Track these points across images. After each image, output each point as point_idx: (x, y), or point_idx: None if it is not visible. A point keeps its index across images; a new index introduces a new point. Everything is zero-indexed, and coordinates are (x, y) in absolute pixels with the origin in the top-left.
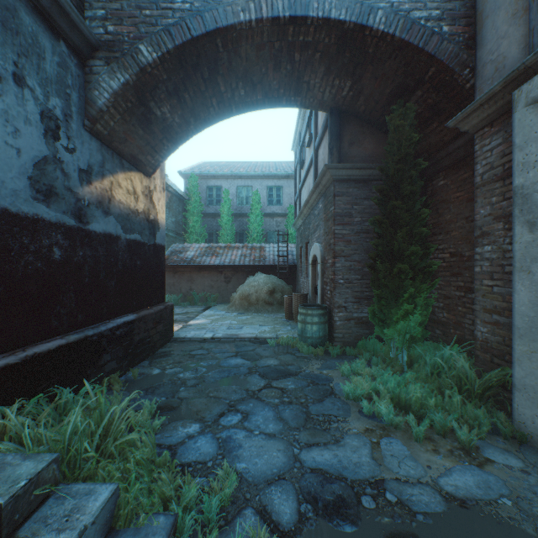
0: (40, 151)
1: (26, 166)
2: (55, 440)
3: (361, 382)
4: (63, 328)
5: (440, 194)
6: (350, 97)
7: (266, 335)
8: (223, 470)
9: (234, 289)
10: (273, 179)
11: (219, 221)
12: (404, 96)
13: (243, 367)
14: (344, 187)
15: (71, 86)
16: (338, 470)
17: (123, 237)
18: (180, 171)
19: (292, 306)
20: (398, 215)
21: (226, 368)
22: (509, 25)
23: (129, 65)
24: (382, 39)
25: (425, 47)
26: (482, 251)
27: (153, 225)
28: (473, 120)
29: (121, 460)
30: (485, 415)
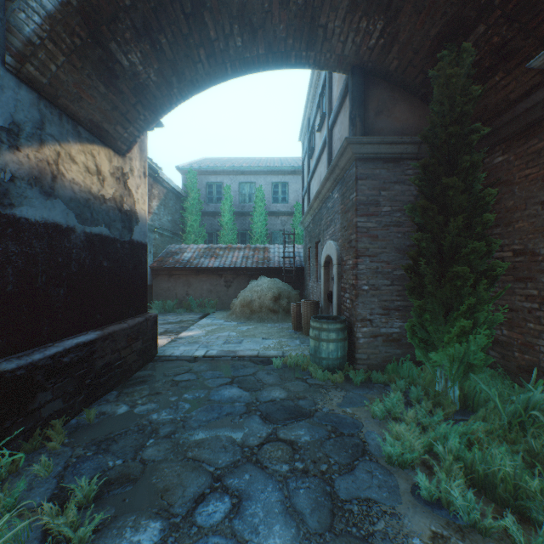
0: None
1: None
2: None
3: (408, 438)
4: None
5: (496, 174)
6: (379, 47)
7: (270, 353)
8: None
9: (235, 294)
10: (278, 175)
11: (220, 220)
12: (458, 37)
13: (239, 403)
14: (369, 168)
15: None
16: None
17: (80, 229)
18: (177, 166)
19: (300, 315)
20: (451, 198)
21: (216, 404)
22: None
23: None
24: None
25: None
26: None
27: (128, 217)
28: None
29: None
30: None
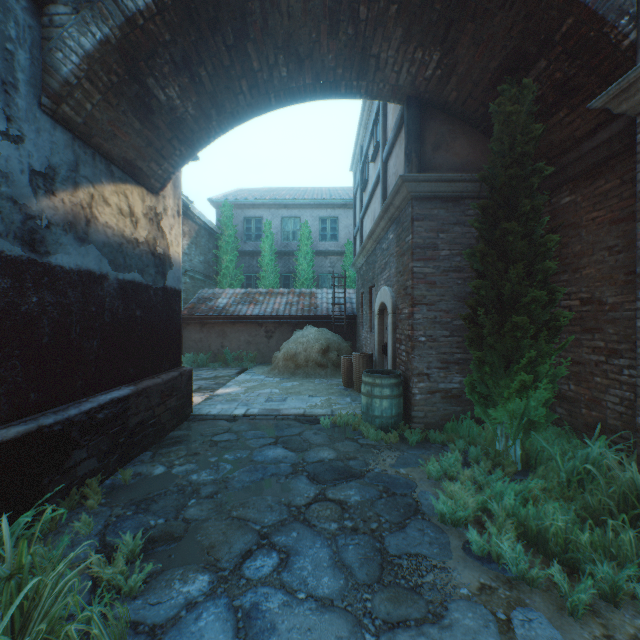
0: None
1: None
2: None
3: (462, 496)
4: None
5: (563, 216)
6: (436, 78)
7: (317, 411)
8: None
9: (277, 346)
10: (327, 208)
11: (259, 261)
12: (519, 70)
13: (284, 463)
14: (426, 208)
15: (16, 39)
16: None
17: (113, 276)
18: (210, 199)
19: (351, 370)
20: (511, 244)
21: (260, 465)
22: None
23: (108, 12)
24: None
25: None
26: None
27: (162, 261)
28: (638, 93)
29: None
30: None
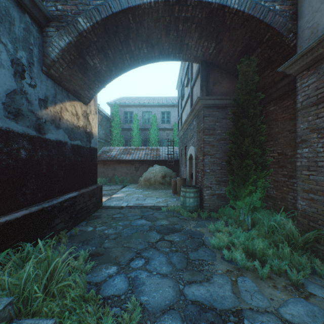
0: (11, 86)
1: (1, 96)
2: (14, 284)
3: (222, 237)
4: (27, 202)
5: (271, 115)
6: (214, 53)
7: (160, 204)
8: (131, 302)
9: (140, 175)
10: (164, 107)
11: (132, 133)
12: (249, 52)
13: (146, 226)
14: (210, 111)
15: (33, 44)
16: (210, 302)
17: (69, 143)
18: (107, 102)
19: (176, 185)
20: (245, 129)
21: (135, 226)
22: (321, 3)
23: (71, 31)
24: (236, 14)
25: (264, 19)
26: (301, 152)
27: (89, 135)
28: (296, 66)
29: (60, 298)
30: (306, 261)
